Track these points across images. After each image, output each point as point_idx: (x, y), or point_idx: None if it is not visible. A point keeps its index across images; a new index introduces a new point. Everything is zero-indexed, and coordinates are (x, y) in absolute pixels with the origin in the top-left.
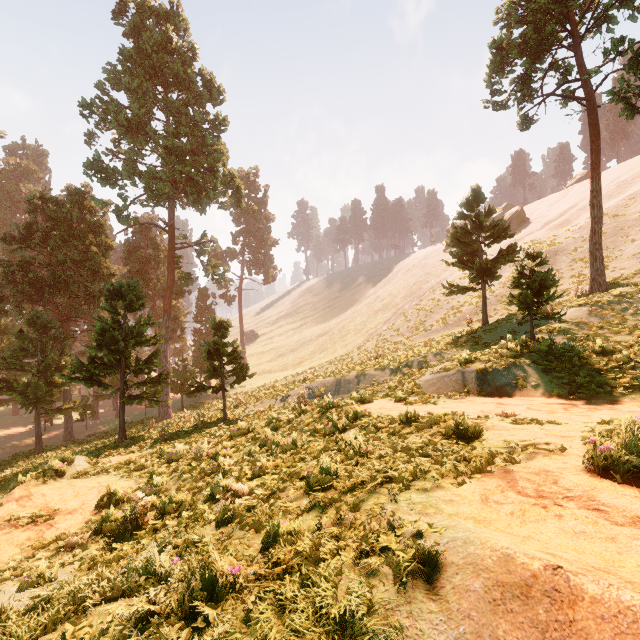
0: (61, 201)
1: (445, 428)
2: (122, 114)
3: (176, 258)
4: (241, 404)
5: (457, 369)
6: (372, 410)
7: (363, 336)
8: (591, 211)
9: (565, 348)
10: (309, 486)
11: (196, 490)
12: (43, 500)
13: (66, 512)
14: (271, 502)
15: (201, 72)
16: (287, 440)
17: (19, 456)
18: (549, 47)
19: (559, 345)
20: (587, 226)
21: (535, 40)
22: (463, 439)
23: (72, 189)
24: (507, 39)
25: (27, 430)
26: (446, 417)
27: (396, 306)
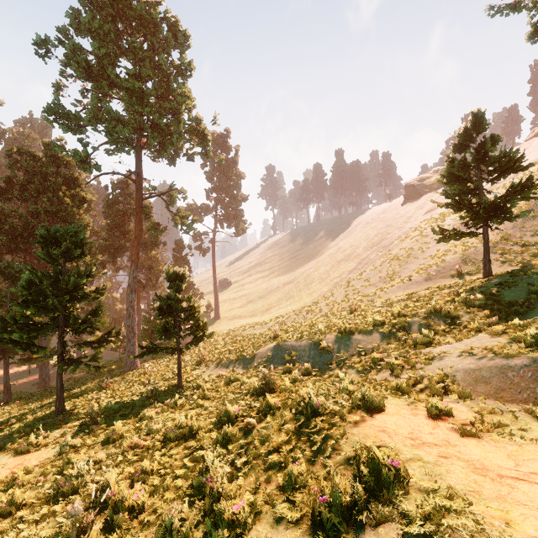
0: (38, 155)
1: None
2: (81, 55)
3: (145, 209)
4: (204, 360)
5: (529, 357)
6: (397, 443)
7: (328, 285)
8: None
9: None
10: None
11: None
12: None
13: None
14: None
15: (165, 14)
16: None
17: None
18: None
19: None
20: None
21: None
22: None
23: (48, 143)
24: None
25: (14, 372)
26: None
27: (358, 256)
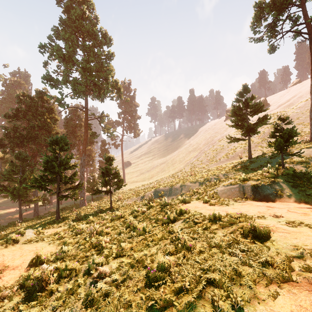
0: (33, 97)
1: (243, 229)
2: (60, 51)
3: (89, 125)
4: (120, 199)
5: (239, 184)
6: (190, 208)
7: (183, 164)
8: (311, 96)
9: (303, 172)
10: (149, 279)
11: (84, 259)
12: (2, 259)
13: (11, 268)
14: (121, 291)
15: (100, 29)
16: (140, 227)
17: (11, 224)
18: (287, 5)
19: (299, 170)
20: (304, 106)
21: (279, 2)
22: (257, 238)
23: (38, 91)
24: (263, 2)
25: (17, 210)
26: (240, 219)
27: (200, 149)
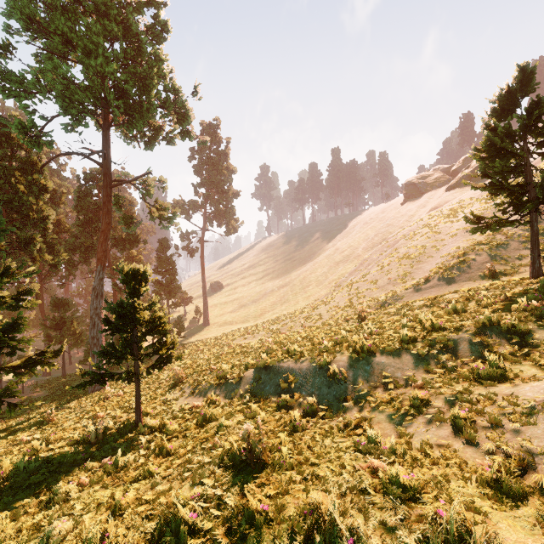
0: None
1: None
2: None
3: (116, 199)
4: (180, 381)
5: None
6: None
7: (326, 288)
8: None
9: None
10: None
11: None
12: None
13: None
14: None
15: None
16: None
17: None
18: None
19: None
20: None
21: None
22: None
23: None
24: None
25: None
26: None
27: (358, 257)
